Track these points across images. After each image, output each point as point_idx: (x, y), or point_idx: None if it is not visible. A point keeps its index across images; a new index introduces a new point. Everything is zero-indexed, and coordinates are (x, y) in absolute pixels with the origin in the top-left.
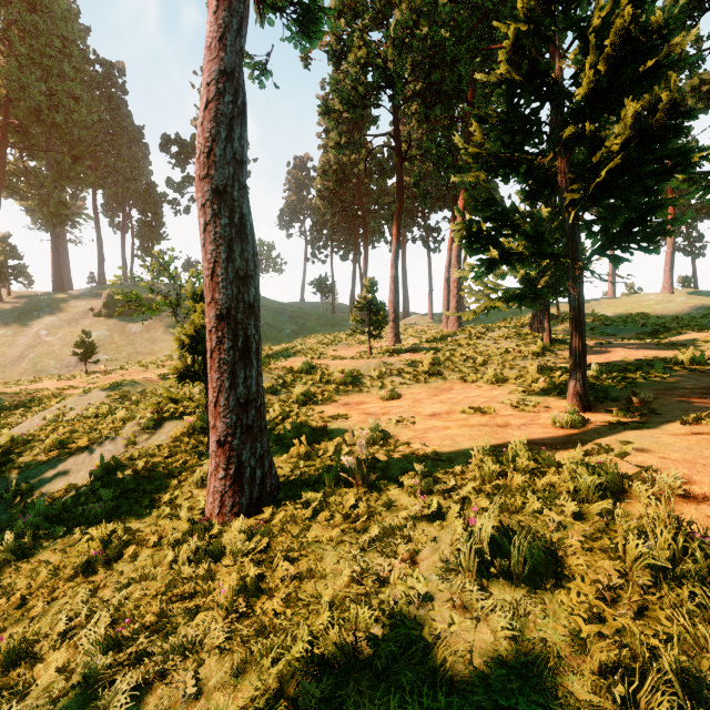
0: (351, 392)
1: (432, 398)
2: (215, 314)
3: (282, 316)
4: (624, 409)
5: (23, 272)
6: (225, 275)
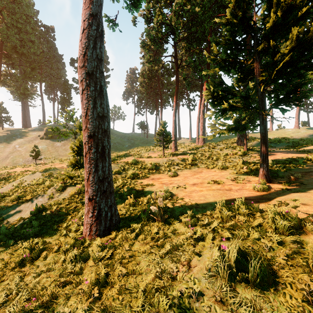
0: (155, 173)
1: (193, 176)
2: (87, 135)
3: (124, 139)
4: (287, 182)
5: (9, 119)
6: (92, 115)
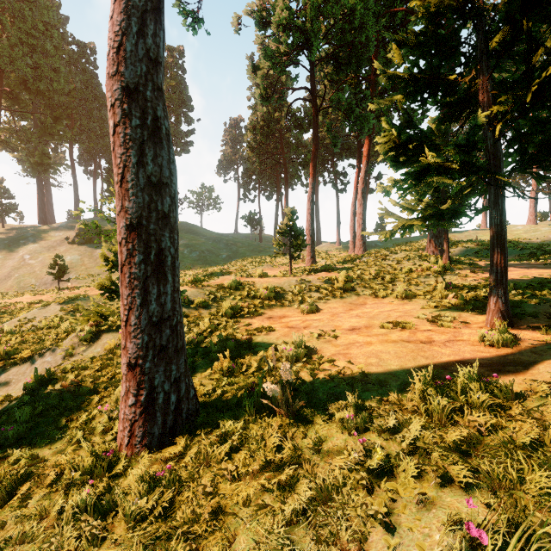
0: (274, 306)
1: (348, 312)
2: (125, 224)
3: (219, 244)
4: (549, 326)
5: (14, 209)
6: (135, 181)
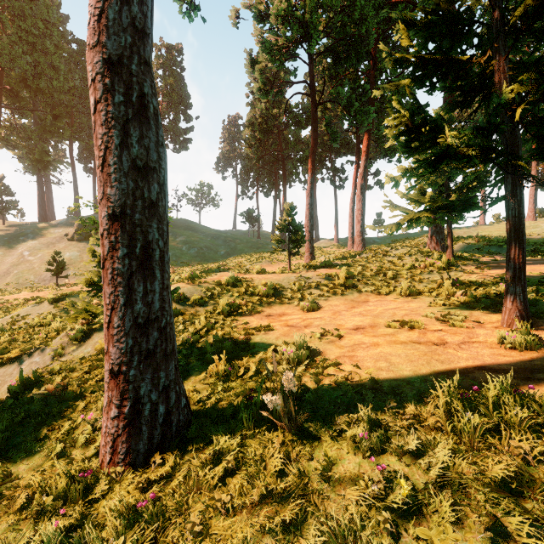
0: (273, 303)
1: (350, 310)
2: (107, 213)
3: (218, 241)
4: None
5: (15, 206)
6: (118, 165)
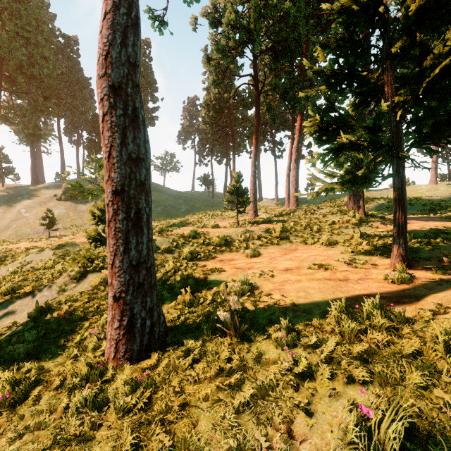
0: (224, 251)
1: (283, 256)
2: (111, 190)
3: (179, 200)
4: (439, 267)
5: (12, 171)
6: (119, 157)
